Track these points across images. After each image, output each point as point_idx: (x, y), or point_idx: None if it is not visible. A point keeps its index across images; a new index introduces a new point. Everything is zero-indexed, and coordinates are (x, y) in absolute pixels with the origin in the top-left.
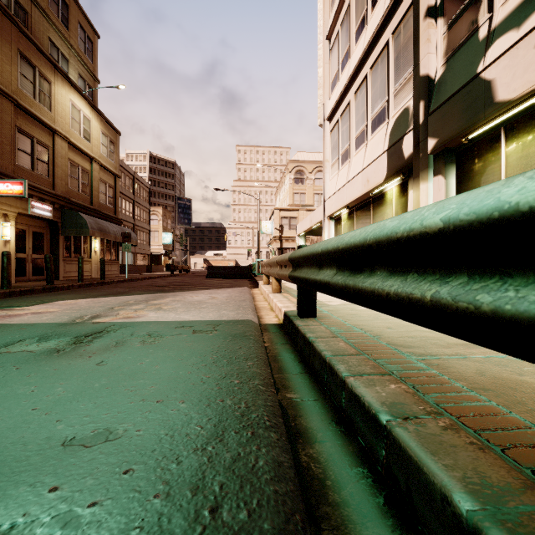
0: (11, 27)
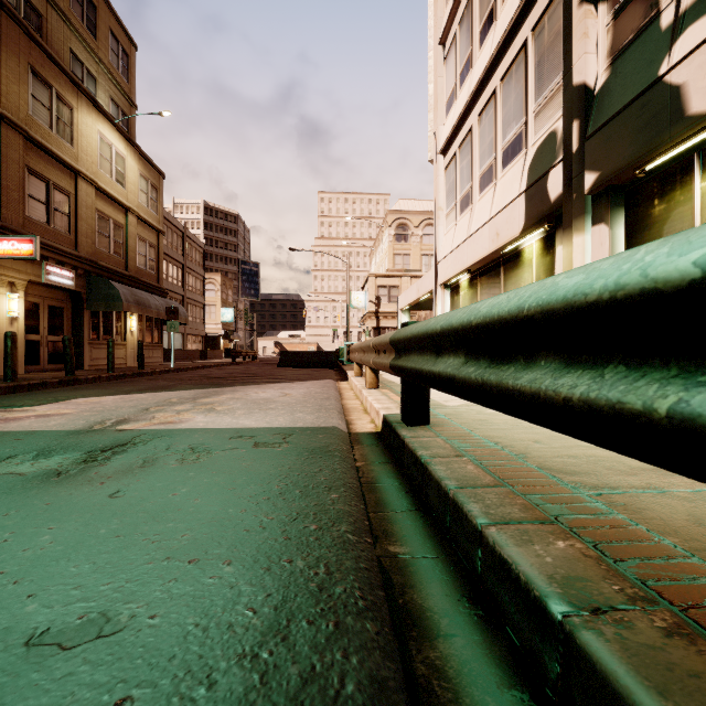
0: (19, 34)
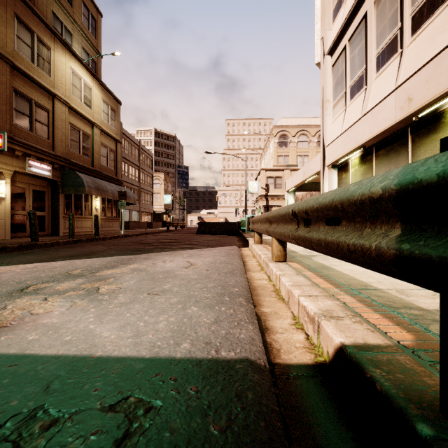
0: None
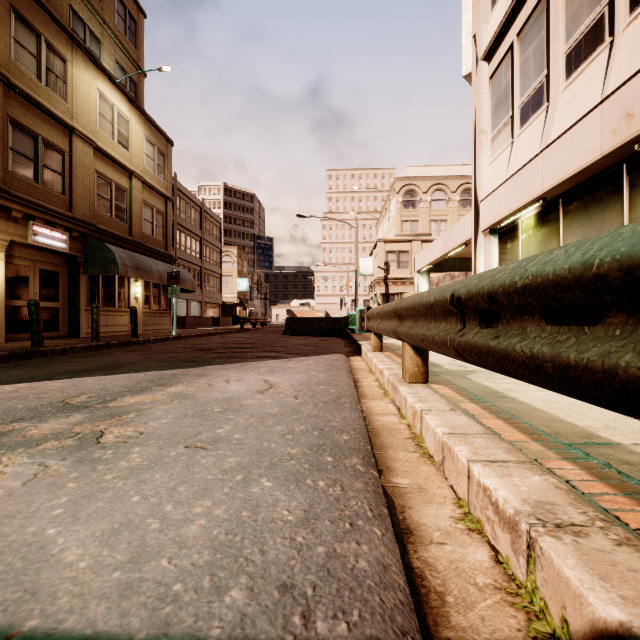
0: None
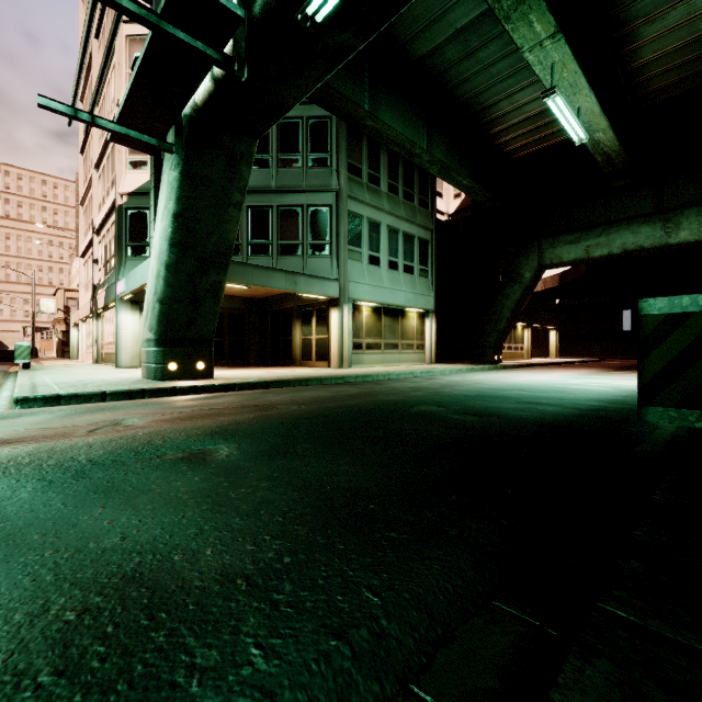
0: None
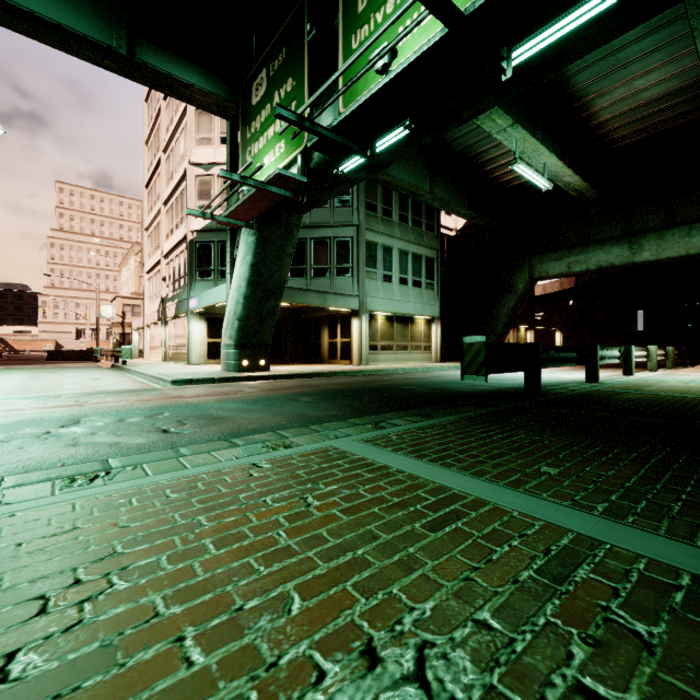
0: None
